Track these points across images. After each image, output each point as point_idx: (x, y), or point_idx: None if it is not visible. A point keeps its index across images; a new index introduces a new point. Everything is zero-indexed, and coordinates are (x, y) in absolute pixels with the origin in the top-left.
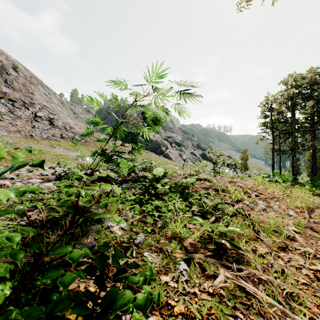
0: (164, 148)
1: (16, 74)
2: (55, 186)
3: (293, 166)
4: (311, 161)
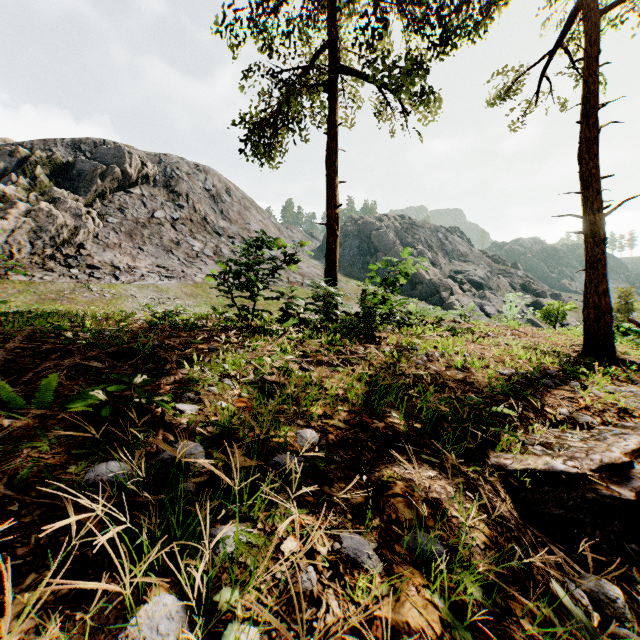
0: (445, 294)
1: (230, 200)
2: None
3: None
4: None
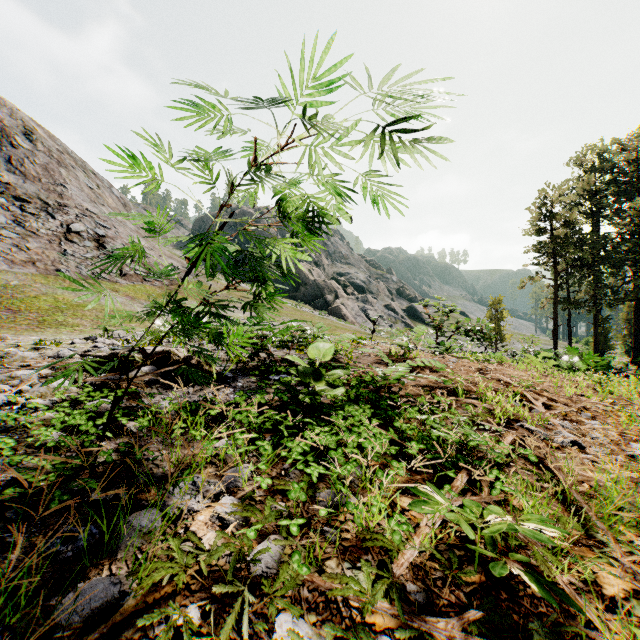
0: (331, 297)
1: (31, 147)
2: (74, 387)
3: (596, 333)
4: (632, 323)
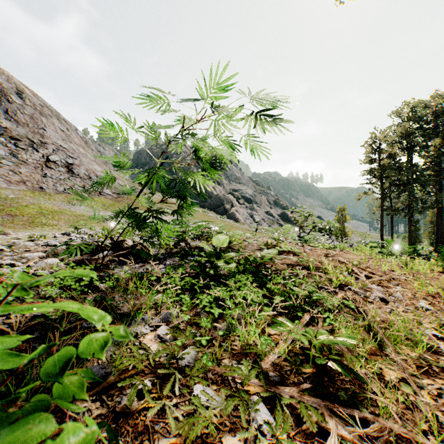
0: (228, 206)
1: (21, 102)
2: (62, 264)
3: (410, 230)
4: (435, 224)
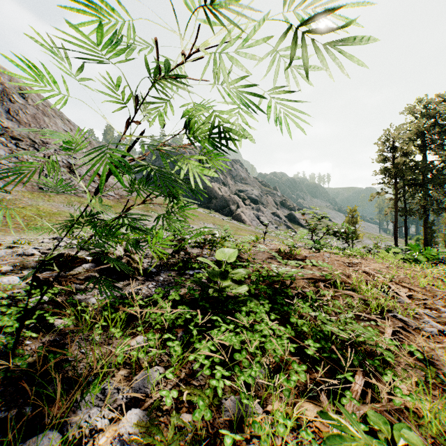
0: (234, 207)
1: (24, 102)
2: (23, 283)
3: (425, 233)
4: None
